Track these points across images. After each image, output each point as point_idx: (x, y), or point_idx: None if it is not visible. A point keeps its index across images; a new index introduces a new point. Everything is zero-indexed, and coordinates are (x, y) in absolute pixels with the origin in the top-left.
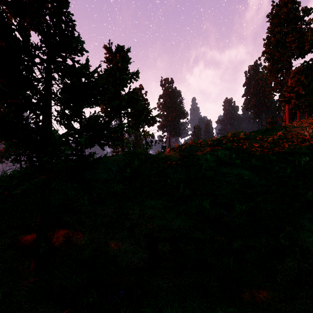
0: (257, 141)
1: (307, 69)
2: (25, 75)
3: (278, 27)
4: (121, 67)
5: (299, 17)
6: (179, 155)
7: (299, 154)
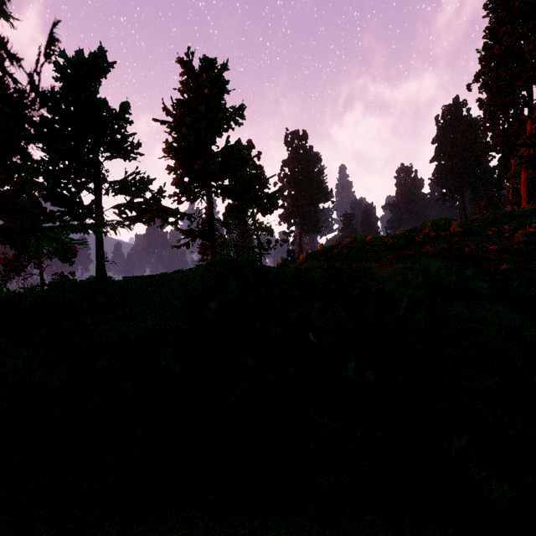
0: (489, 238)
1: None
2: None
3: (507, 24)
4: (209, 96)
5: None
6: (329, 268)
7: None
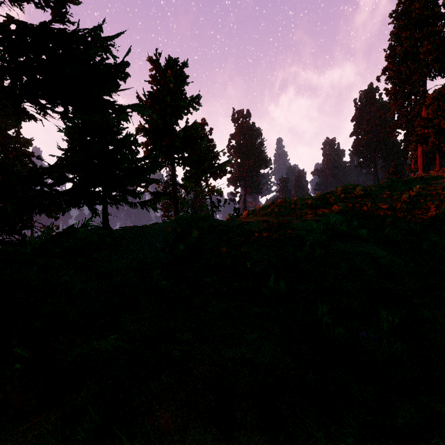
0: (383, 199)
1: None
2: None
3: (406, 30)
4: (173, 88)
5: (439, 15)
6: (263, 221)
7: None
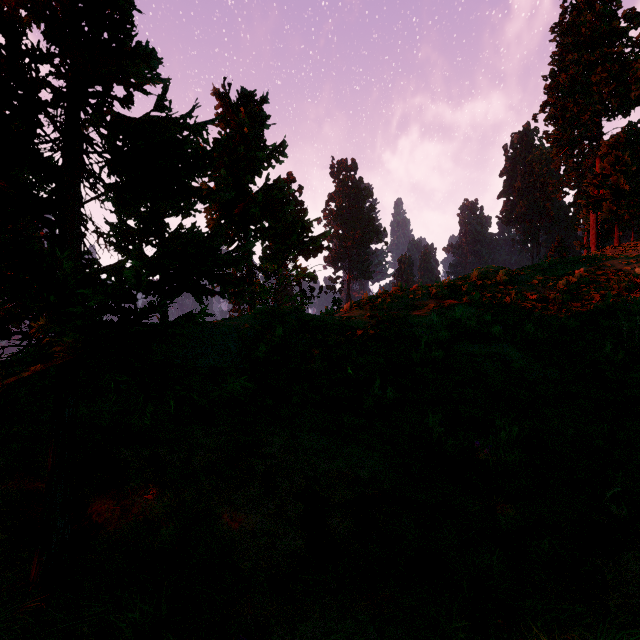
0: (534, 287)
1: (635, 138)
2: (6, 118)
3: (573, 51)
4: (248, 134)
5: (618, 30)
6: (371, 316)
7: (626, 314)
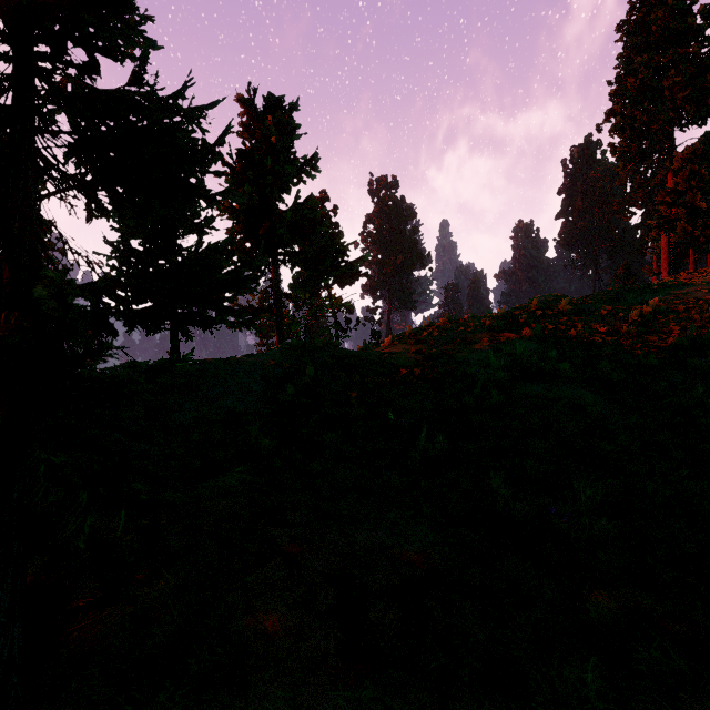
0: (602, 318)
1: None
2: None
3: (643, 52)
4: (276, 145)
5: (694, 28)
6: (416, 352)
7: None
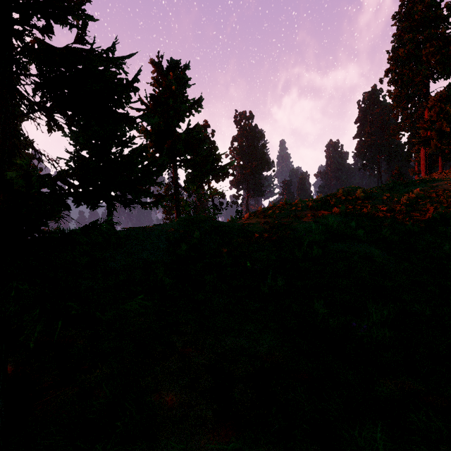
0: (383, 201)
1: None
2: None
3: (409, 32)
4: (175, 91)
5: (442, 17)
6: (264, 223)
7: None
